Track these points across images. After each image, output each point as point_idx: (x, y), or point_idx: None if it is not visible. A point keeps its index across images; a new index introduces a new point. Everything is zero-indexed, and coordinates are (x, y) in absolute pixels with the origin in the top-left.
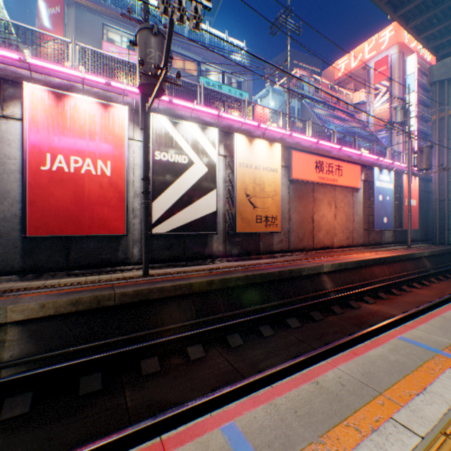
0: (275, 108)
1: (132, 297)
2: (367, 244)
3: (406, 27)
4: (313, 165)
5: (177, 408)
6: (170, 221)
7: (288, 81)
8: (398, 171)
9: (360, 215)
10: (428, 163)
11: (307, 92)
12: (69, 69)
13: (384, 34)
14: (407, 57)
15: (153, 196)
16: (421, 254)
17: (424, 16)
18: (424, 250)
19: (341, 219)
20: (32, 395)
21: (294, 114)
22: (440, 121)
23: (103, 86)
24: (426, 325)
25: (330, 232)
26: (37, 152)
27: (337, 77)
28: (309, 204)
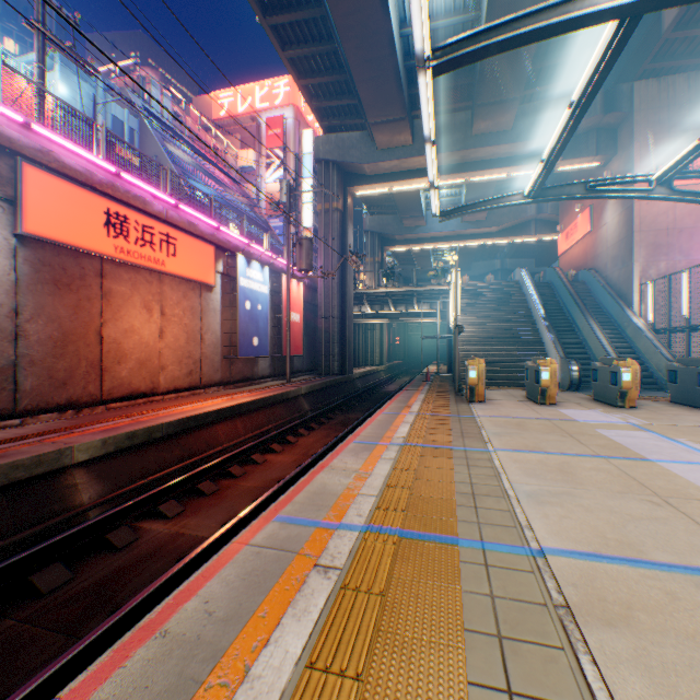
0: (75, 104)
1: None
2: (231, 381)
3: (284, 55)
4: (104, 218)
5: None
6: None
7: (41, 6)
8: (279, 270)
9: (218, 332)
10: (309, 262)
11: (160, 112)
12: None
13: (279, 84)
14: (305, 130)
15: None
16: (299, 391)
17: (304, 50)
18: (304, 385)
19: (178, 338)
20: None
21: (124, 135)
22: (328, 214)
23: None
24: None
25: (153, 363)
26: None
27: (220, 117)
28: (91, 303)
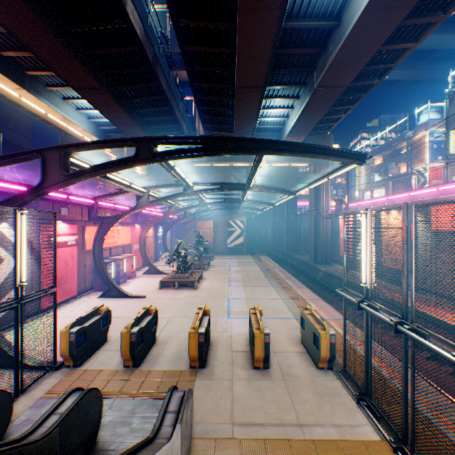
0: None
1: (330, 273)
2: None
3: None
4: None
5: (298, 279)
6: (360, 255)
7: None
8: None
9: None
10: None
11: None
12: (352, 203)
13: None
14: None
15: (356, 245)
16: None
17: None
18: None
19: None
20: (309, 278)
21: None
22: None
23: (353, 207)
24: (294, 280)
25: None
26: (340, 233)
27: None
28: None
